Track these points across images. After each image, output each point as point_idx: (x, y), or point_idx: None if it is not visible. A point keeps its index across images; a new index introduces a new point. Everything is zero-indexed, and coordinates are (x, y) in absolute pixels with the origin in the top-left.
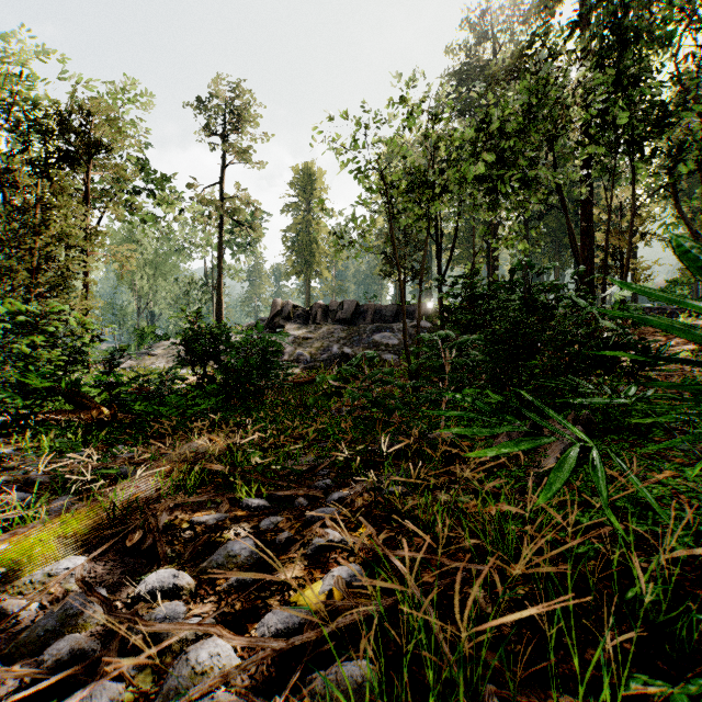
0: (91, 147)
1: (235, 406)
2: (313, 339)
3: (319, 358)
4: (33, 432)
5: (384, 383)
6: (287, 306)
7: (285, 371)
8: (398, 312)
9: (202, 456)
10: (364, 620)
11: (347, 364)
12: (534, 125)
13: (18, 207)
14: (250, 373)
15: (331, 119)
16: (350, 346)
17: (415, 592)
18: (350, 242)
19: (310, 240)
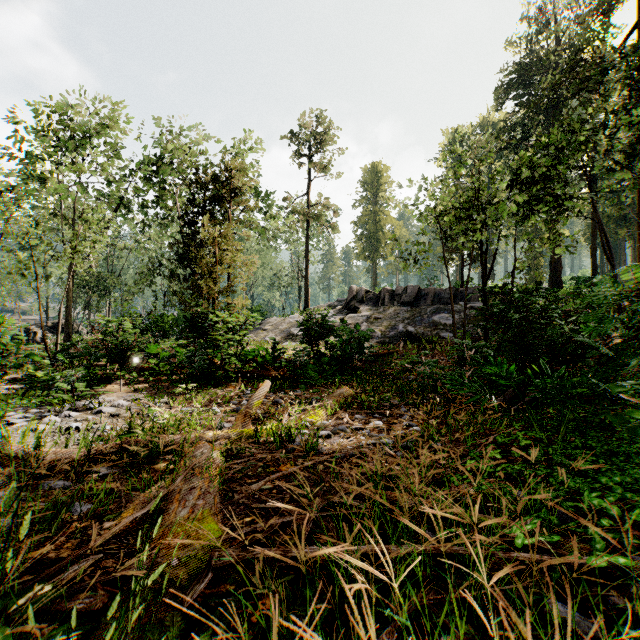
0: (233, 192)
1: (343, 372)
2: (382, 319)
3: (388, 334)
4: (251, 381)
5: (433, 366)
6: (361, 292)
7: (368, 349)
8: (456, 294)
9: (345, 396)
10: (421, 435)
11: (410, 340)
12: (564, 161)
13: (189, 235)
14: (352, 353)
15: (401, 187)
16: (413, 325)
17: (434, 426)
18: (414, 261)
19: (377, 229)
